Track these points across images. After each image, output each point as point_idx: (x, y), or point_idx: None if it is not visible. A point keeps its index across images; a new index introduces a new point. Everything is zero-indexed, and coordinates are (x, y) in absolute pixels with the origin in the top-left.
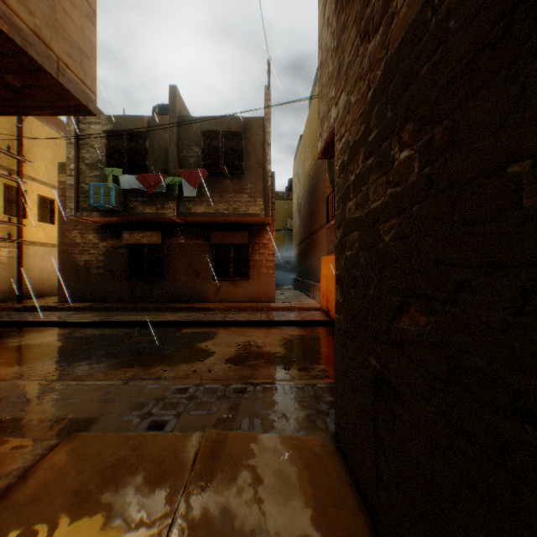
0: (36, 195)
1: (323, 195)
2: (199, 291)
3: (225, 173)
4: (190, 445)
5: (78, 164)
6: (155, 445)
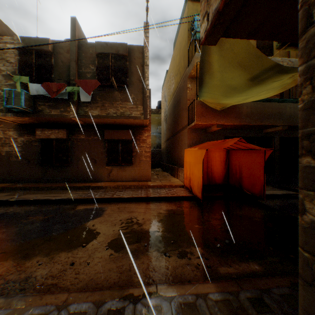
0: None
1: (185, 106)
2: (95, 174)
3: (113, 84)
4: None
5: None
6: None
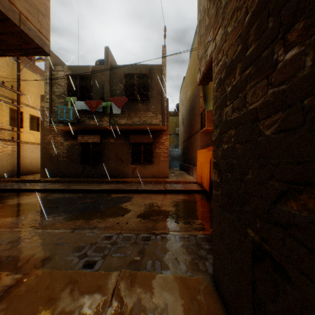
0: (28, 115)
1: (198, 112)
2: (122, 171)
3: (138, 99)
4: (110, 282)
5: (51, 95)
6: (86, 282)
